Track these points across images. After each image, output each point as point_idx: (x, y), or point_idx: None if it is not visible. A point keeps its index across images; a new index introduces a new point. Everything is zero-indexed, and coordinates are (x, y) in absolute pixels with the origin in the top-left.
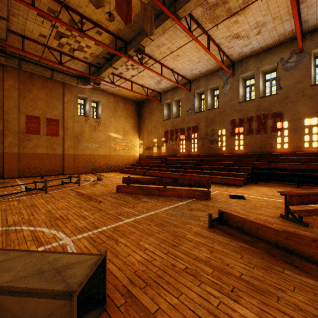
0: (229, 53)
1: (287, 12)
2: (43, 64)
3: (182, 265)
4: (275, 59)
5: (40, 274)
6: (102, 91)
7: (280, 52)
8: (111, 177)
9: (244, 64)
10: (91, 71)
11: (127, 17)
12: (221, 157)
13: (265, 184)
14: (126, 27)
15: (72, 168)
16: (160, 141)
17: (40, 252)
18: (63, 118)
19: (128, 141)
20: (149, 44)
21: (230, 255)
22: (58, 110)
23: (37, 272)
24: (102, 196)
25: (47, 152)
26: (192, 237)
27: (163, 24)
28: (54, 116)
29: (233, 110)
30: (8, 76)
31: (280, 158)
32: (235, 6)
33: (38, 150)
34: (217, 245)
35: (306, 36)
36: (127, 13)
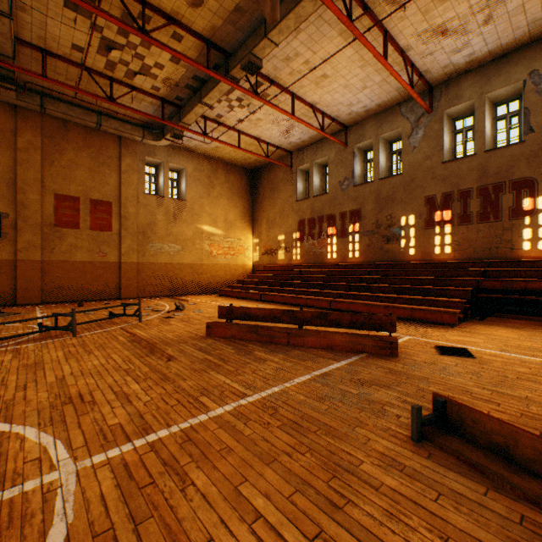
0: (424, 67)
1: None
2: (84, 104)
3: None
4: (519, 73)
5: None
6: (187, 151)
7: (530, 59)
8: (201, 303)
9: (452, 88)
10: (166, 114)
11: None
12: (407, 267)
13: (502, 322)
14: (227, 22)
15: (134, 287)
16: (290, 239)
17: None
18: (119, 198)
19: (234, 240)
20: (271, 55)
21: None
22: (110, 185)
23: None
24: (177, 343)
25: (91, 259)
26: (376, 474)
27: (297, 8)
28: (103, 195)
29: (431, 177)
30: (23, 126)
31: (532, 270)
32: None
33: (75, 256)
34: (453, 511)
35: None
36: None
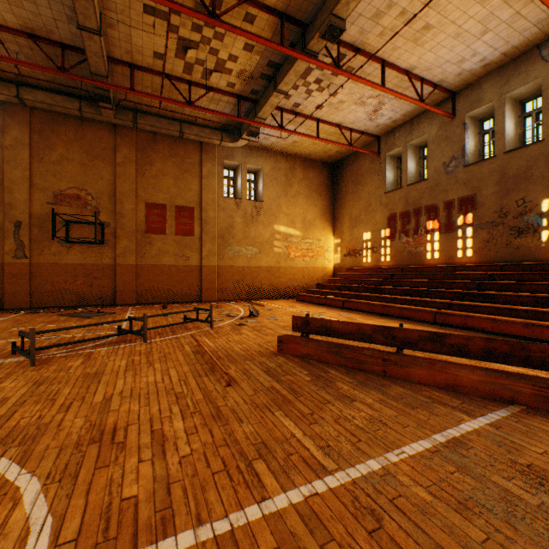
0: None
1: None
2: (169, 115)
3: None
4: None
5: None
6: (264, 150)
7: None
8: (276, 309)
9: None
10: (242, 113)
11: None
12: None
13: None
14: None
15: (214, 290)
16: (377, 237)
17: None
18: (200, 203)
19: (313, 241)
20: (355, 15)
21: None
22: (192, 191)
23: None
24: (242, 360)
25: (176, 263)
26: None
27: None
28: (186, 201)
29: None
30: (121, 143)
31: None
32: None
33: (162, 260)
34: None
35: None
36: None
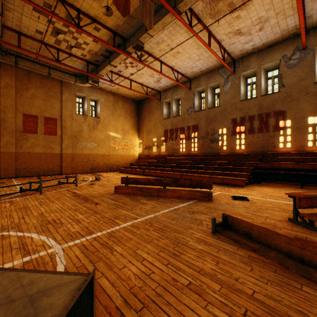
0: (230, 50)
1: (291, 7)
2: (41, 62)
3: (184, 279)
4: (277, 56)
5: (7, 304)
6: (100, 89)
7: (283, 49)
8: (109, 176)
9: (245, 61)
10: (89, 69)
11: (125, 9)
12: (222, 156)
13: (268, 184)
14: (125, 23)
15: (70, 167)
16: (159, 140)
17: (15, 270)
18: (61, 116)
19: (128, 141)
20: (149, 41)
21: (239, 267)
22: (56, 109)
23: (4, 301)
24: (99, 197)
25: (45, 151)
26: (194, 245)
27: (163, 19)
28: (52, 114)
29: (234, 108)
30: (4, 74)
31: (283, 158)
32: (237, 0)
33: (35, 150)
34: (223, 255)
35: (310, 32)
36: (125, 5)
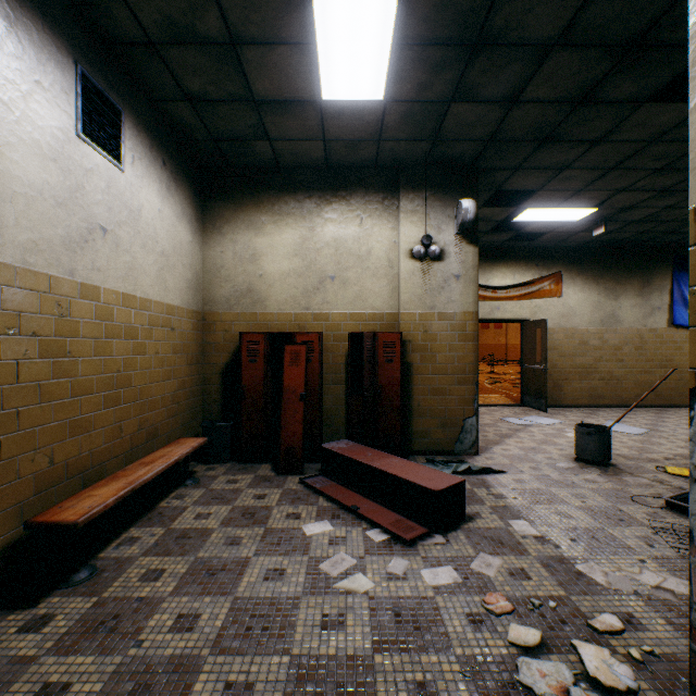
0: None
1: None
2: None
3: None
4: None
5: None
6: None
7: None
8: None
9: None
10: None
11: None
12: None
13: None
14: None
15: (512, 356)
16: None
17: None
18: None
19: None
20: None
21: None
22: None
23: None
24: None
25: (494, 342)
26: None
27: None
28: None
29: None
30: None
31: None
32: None
33: (487, 341)
34: None
35: None
36: None
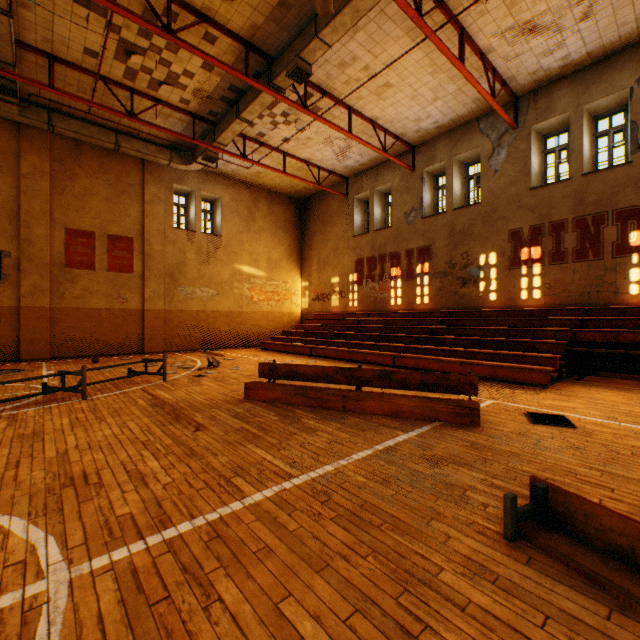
0: (508, 73)
1: None
2: (100, 121)
3: None
4: (625, 79)
5: None
6: (222, 177)
7: (638, 61)
8: (239, 359)
9: (543, 98)
10: (198, 133)
11: None
12: (488, 316)
13: (605, 382)
14: (270, 20)
15: (160, 339)
16: (345, 281)
17: None
18: (142, 234)
19: (279, 283)
20: (322, 60)
21: None
22: (131, 218)
23: None
24: (208, 408)
25: (109, 306)
26: (461, 588)
27: (355, 1)
28: (123, 230)
29: (516, 206)
30: (28, 147)
31: None
32: None
33: (89, 302)
34: None
35: None
36: None
